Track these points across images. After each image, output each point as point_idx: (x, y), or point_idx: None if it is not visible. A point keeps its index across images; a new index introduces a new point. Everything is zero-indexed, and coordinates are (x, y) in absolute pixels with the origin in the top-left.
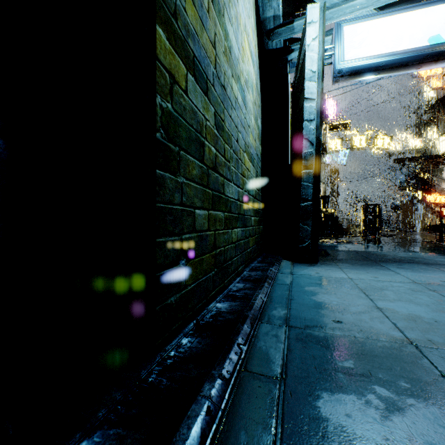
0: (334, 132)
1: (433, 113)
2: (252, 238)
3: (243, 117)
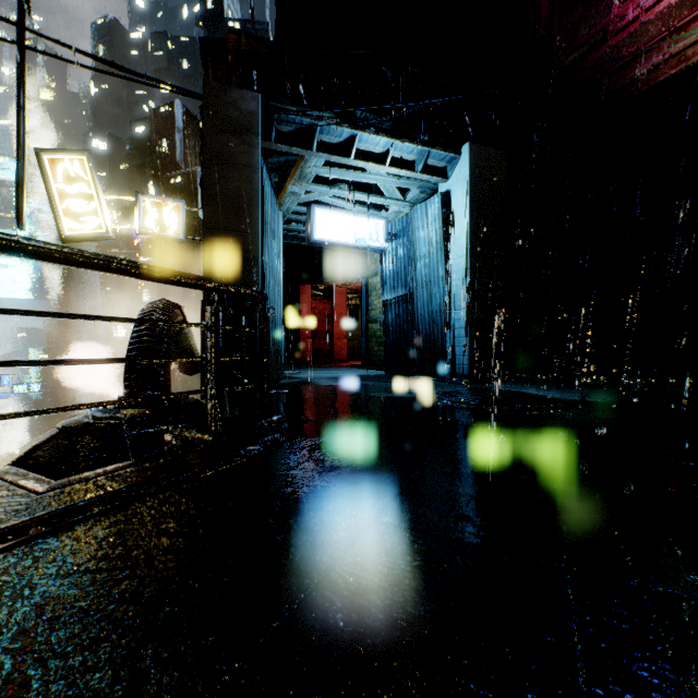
0: None
1: None
2: None
3: None
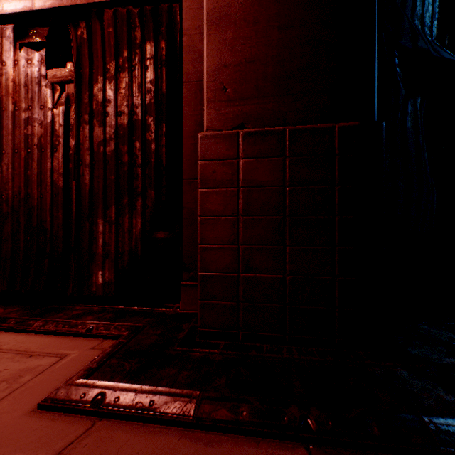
0: None
1: None
2: None
3: None
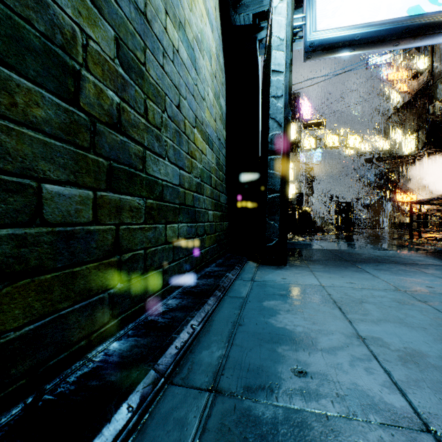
0: (308, 131)
1: (399, 116)
2: (210, 237)
3: (191, 81)
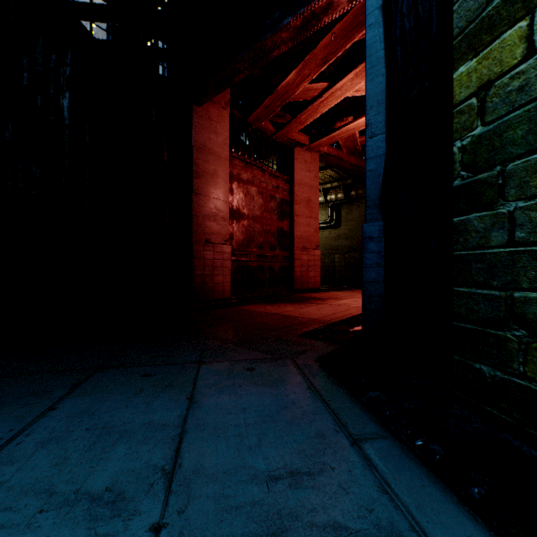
0: None
1: None
2: None
3: None
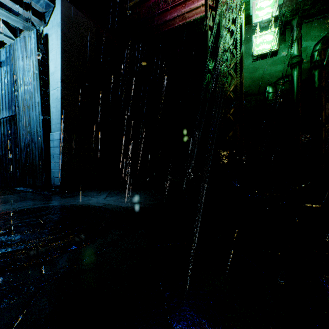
0: None
1: None
2: None
3: None
